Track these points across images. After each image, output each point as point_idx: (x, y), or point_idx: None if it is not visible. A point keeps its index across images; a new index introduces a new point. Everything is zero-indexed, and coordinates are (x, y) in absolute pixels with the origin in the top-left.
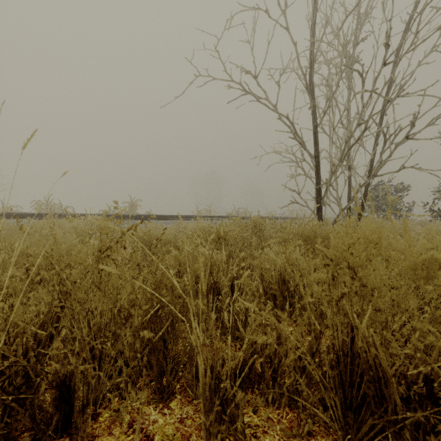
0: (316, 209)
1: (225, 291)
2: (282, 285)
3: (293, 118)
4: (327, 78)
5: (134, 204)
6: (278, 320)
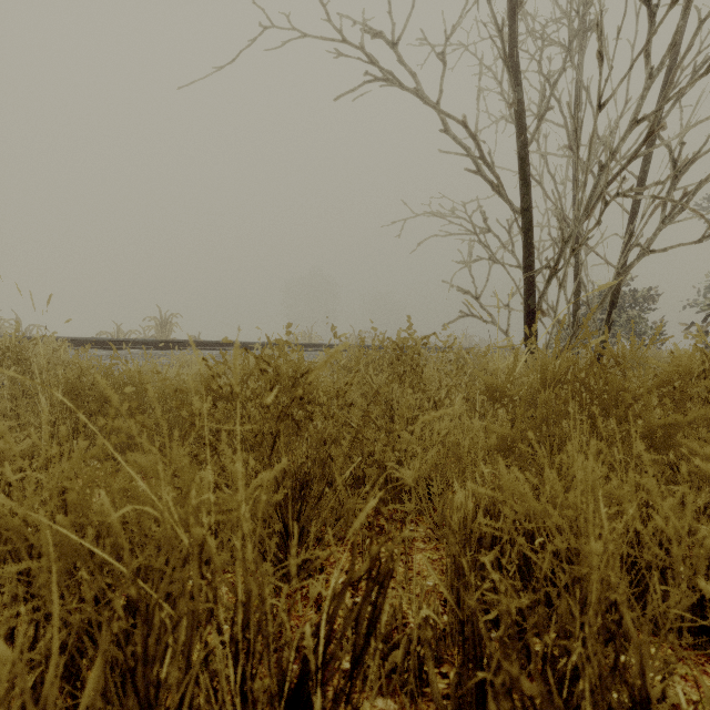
0: (525, 322)
1: None
2: None
3: (476, 125)
4: (540, 58)
5: (167, 323)
6: None
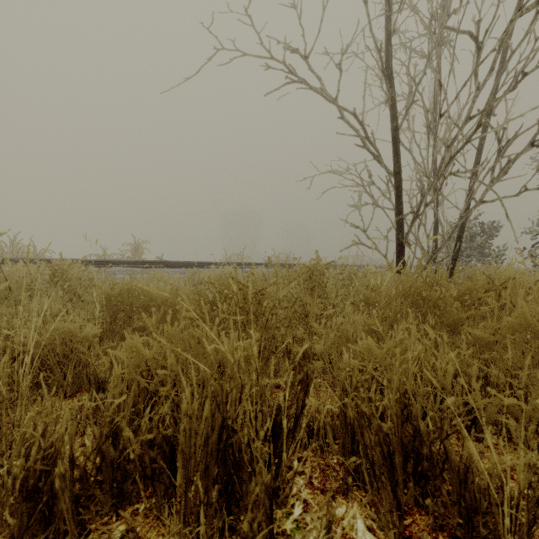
0: (396, 250)
1: (256, 493)
2: (400, 425)
3: (362, 115)
4: (408, 64)
5: (139, 247)
6: (401, 534)
